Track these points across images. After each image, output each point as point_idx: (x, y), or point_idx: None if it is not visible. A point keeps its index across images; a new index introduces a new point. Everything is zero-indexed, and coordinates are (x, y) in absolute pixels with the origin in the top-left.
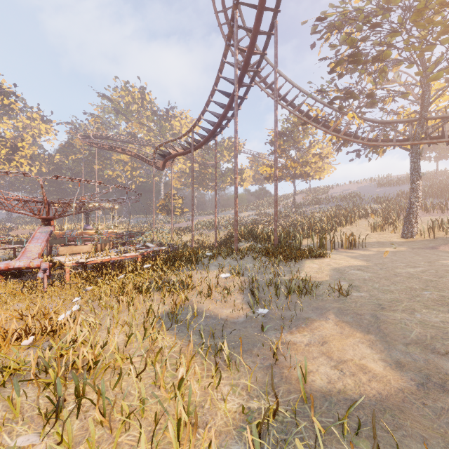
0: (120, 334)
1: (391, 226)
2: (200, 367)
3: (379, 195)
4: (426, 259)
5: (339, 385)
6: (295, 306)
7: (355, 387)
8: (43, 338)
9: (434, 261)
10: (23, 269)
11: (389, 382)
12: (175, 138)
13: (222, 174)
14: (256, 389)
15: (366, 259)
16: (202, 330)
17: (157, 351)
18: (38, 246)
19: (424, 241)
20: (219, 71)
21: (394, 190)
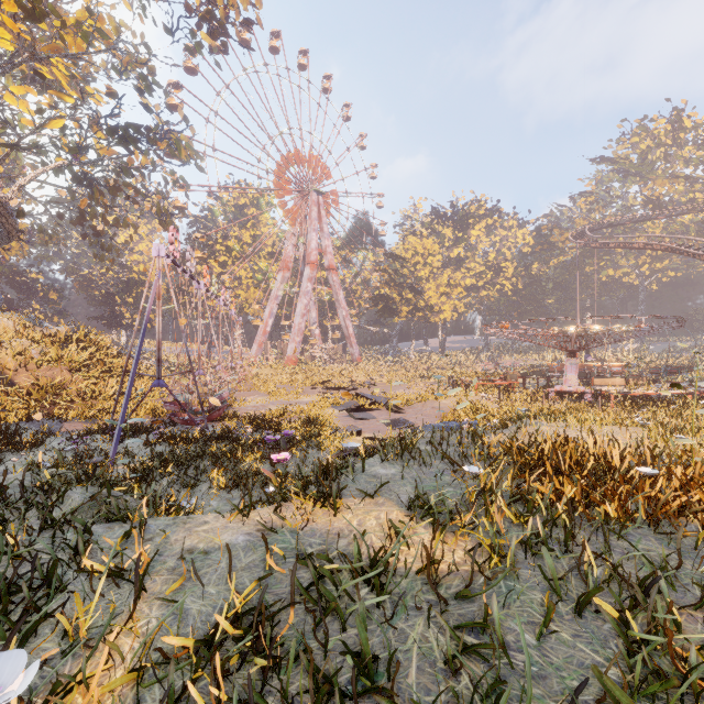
0: None
1: None
2: None
3: None
4: None
5: None
6: None
7: None
8: None
9: None
10: (571, 393)
11: None
12: None
13: None
14: None
15: None
16: None
17: None
18: (574, 376)
19: None
20: None
21: None
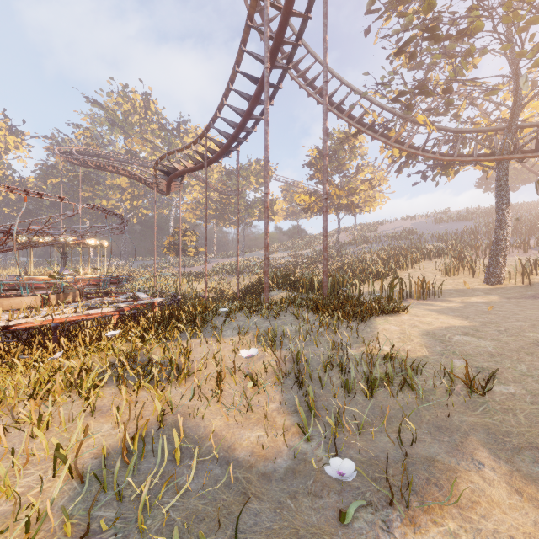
0: None
1: (465, 269)
2: None
3: (440, 232)
4: None
5: None
6: (399, 431)
7: None
8: None
9: None
10: None
11: None
12: (181, 147)
13: (248, 205)
14: None
15: (461, 314)
16: None
17: None
18: None
19: (518, 288)
20: (243, 43)
21: (456, 227)
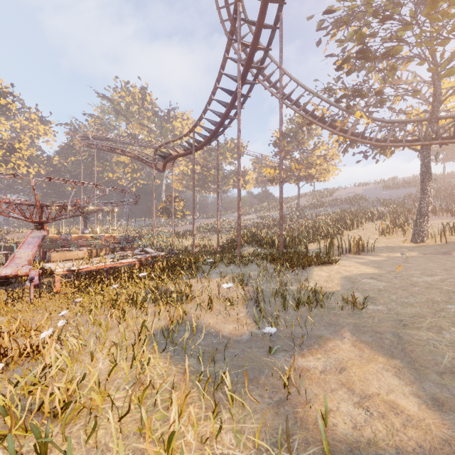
0: (105, 359)
1: (399, 230)
2: (198, 404)
3: (386, 198)
4: (441, 266)
5: (367, 432)
6: (305, 323)
7: (388, 436)
8: (21, 360)
9: (451, 268)
10: (10, 277)
11: (428, 428)
12: (175, 138)
13: (225, 176)
14: (265, 437)
15: (377, 265)
16: (201, 354)
17: (147, 381)
18: (29, 252)
19: (436, 246)
20: (222, 68)
21: (401, 193)
